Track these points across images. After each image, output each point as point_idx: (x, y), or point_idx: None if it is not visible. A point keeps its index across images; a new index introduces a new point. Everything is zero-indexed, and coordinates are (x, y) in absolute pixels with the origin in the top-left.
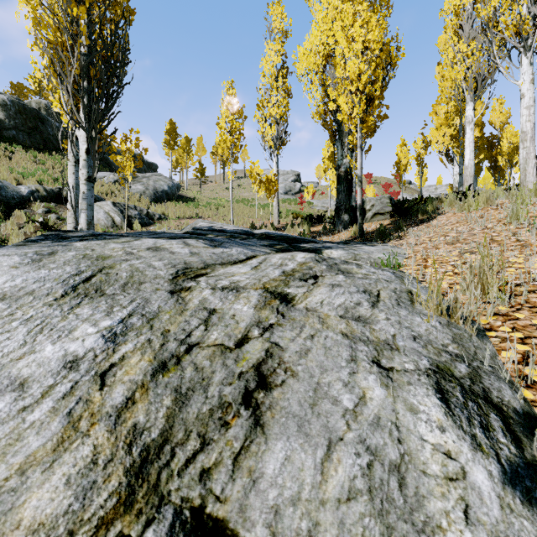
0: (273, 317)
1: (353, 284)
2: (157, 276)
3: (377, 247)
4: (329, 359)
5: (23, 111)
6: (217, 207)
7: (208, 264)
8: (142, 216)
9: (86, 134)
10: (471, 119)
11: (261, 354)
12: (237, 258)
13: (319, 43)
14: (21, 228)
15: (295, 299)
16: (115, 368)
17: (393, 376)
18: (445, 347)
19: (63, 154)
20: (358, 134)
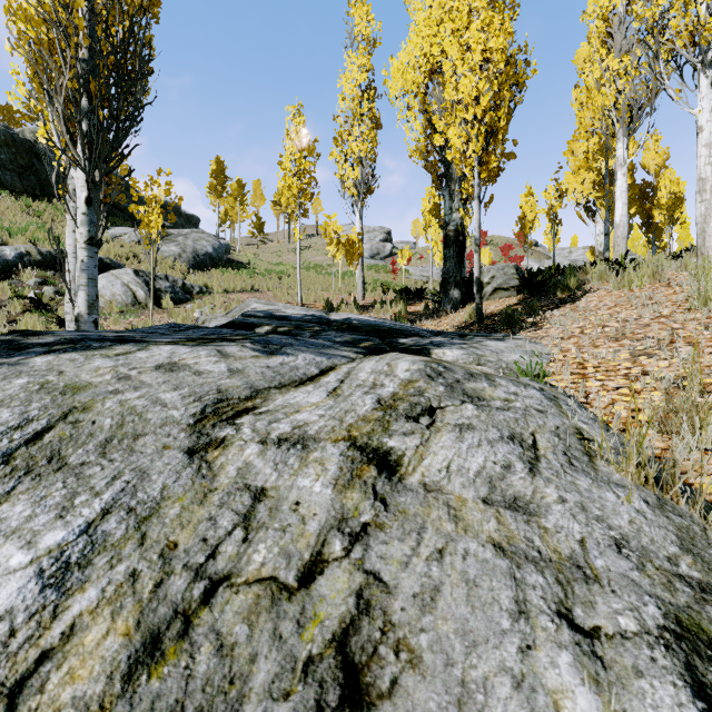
0: (368, 507)
1: (492, 423)
2: (167, 420)
3: (507, 343)
4: (477, 612)
5: (12, 143)
6: (280, 276)
7: (258, 389)
8: (175, 290)
9: (86, 176)
10: (623, 161)
11: (348, 604)
12: (304, 372)
13: (419, 53)
14: (3, 307)
15: (403, 464)
16: (47, 666)
17: (603, 652)
18: (676, 566)
19: None
20: (475, 180)
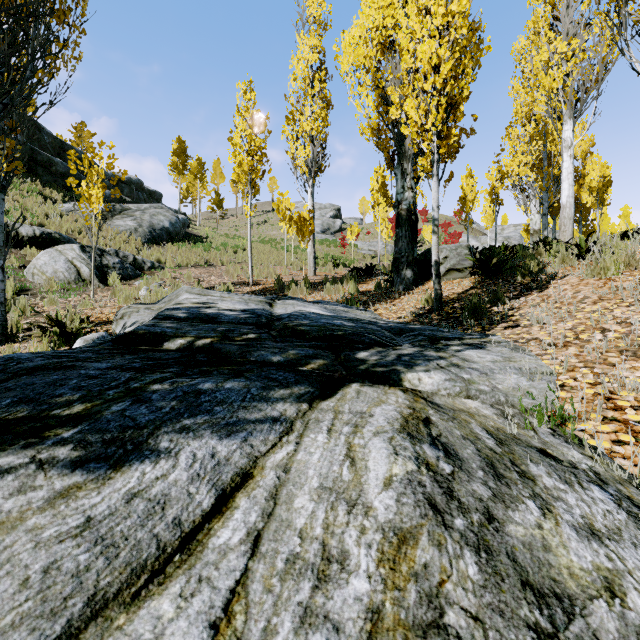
0: None
1: None
2: None
3: (491, 354)
4: None
5: None
6: (236, 250)
7: None
8: (124, 266)
9: None
10: (570, 143)
11: None
12: (177, 516)
13: (372, 25)
14: None
15: None
16: None
17: None
18: None
19: (25, 177)
20: (434, 156)
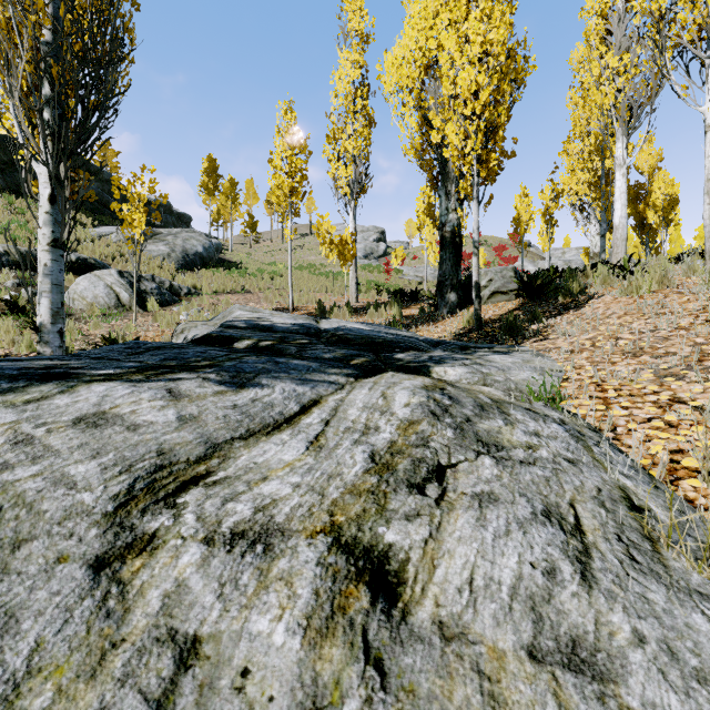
0: (355, 681)
1: (518, 489)
2: (72, 510)
3: (513, 358)
4: None
5: None
6: (272, 276)
7: (215, 444)
8: (162, 291)
9: (48, 171)
10: (622, 161)
11: None
12: (281, 411)
13: (415, 47)
14: None
15: (408, 580)
16: None
17: None
18: None
19: None
20: (474, 179)
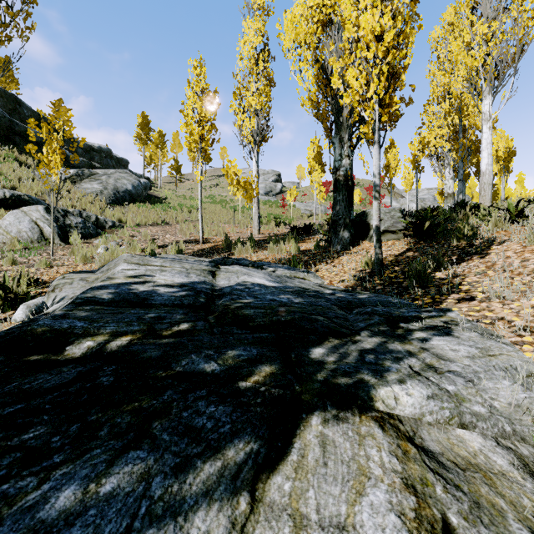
0: None
1: None
2: None
3: (463, 343)
4: None
5: None
6: (190, 210)
7: None
8: (86, 225)
9: None
10: (489, 116)
11: None
12: None
13: (313, 3)
14: None
15: None
16: None
17: None
18: None
19: (4, 145)
20: (376, 123)
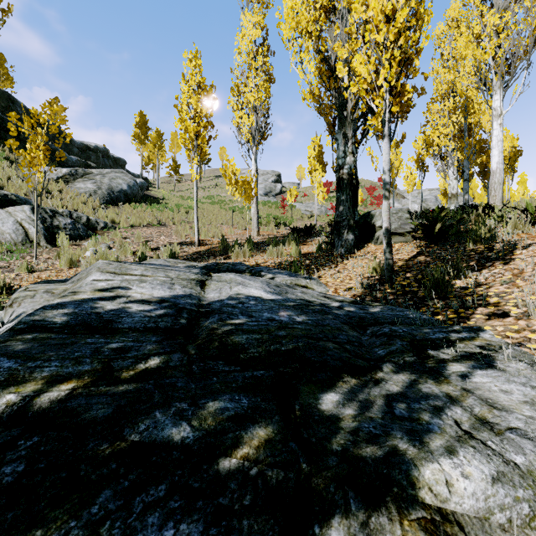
0: None
1: None
2: None
3: (513, 380)
4: None
5: None
6: (188, 210)
7: None
8: (76, 226)
9: None
10: (499, 112)
11: None
12: None
13: None
14: None
15: None
16: None
17: None
18: None
19: None
20: (386, 114)
